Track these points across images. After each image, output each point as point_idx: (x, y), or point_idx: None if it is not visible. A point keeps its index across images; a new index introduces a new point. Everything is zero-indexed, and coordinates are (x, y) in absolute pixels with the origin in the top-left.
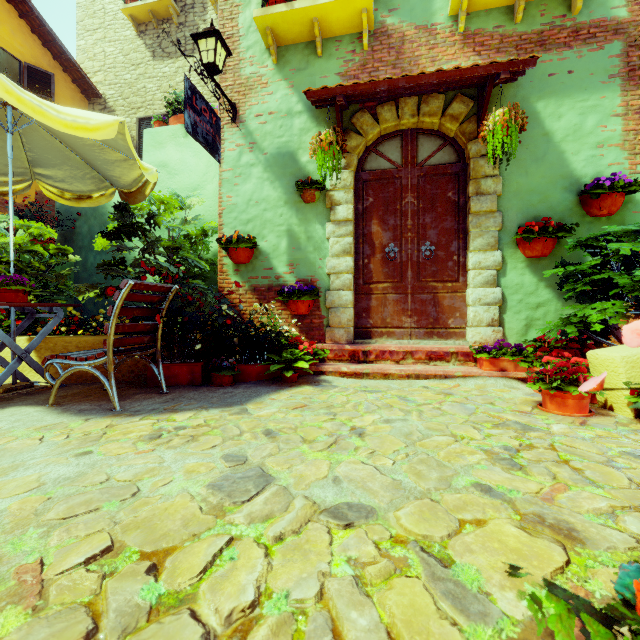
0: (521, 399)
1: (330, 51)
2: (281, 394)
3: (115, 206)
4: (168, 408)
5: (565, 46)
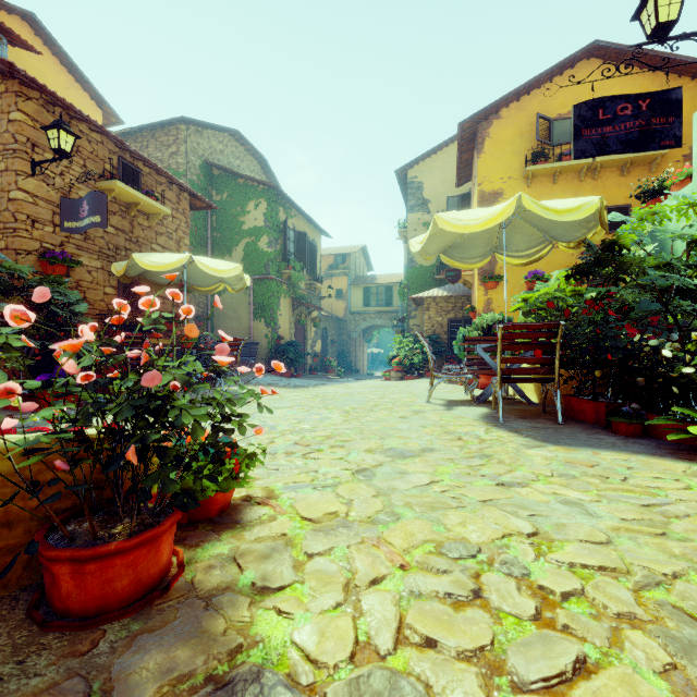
0: None
1: None
2: (623, 455)
3: (584, 245)
4: (518, 429)
5: None
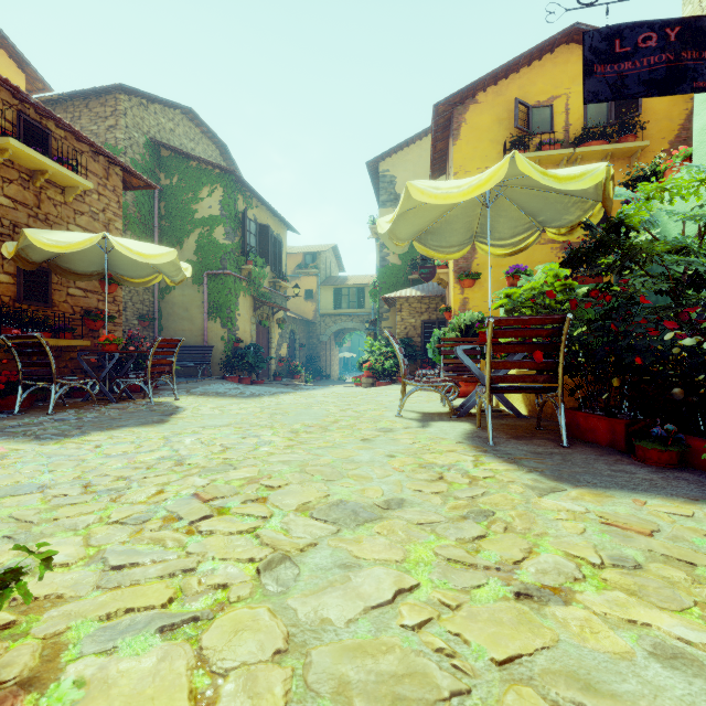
0: None
1: None
2: (681, 505)
3: (582, 227)
4: (516, 457)
5: None
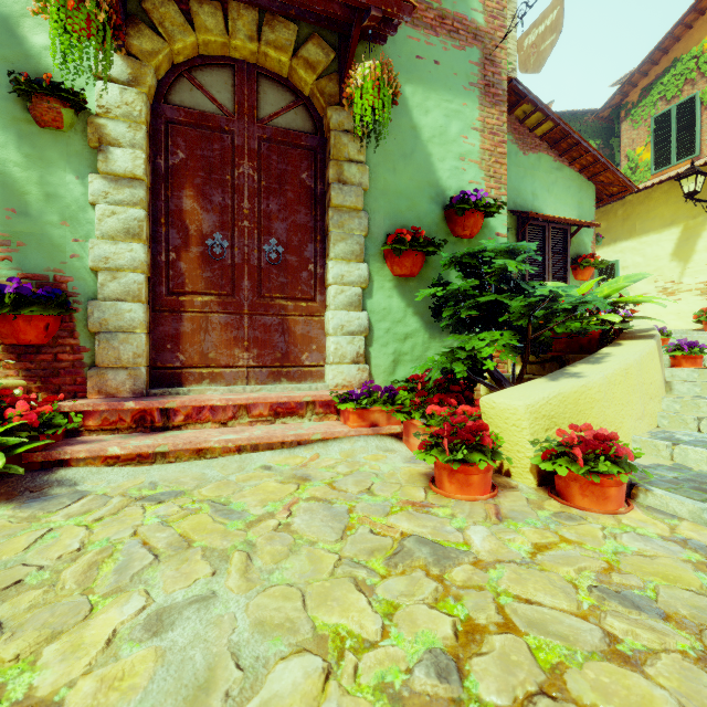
0: (405, 473)
1: None
2: None
3: None
4: None
5: (432, 30)
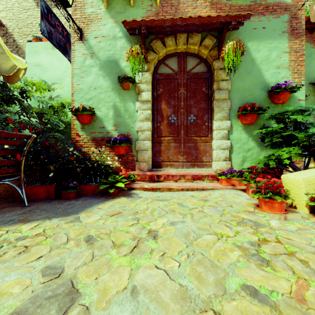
0: (246, 202)
1: (138, 4)
2: (105, 204)
3: None
4: (22, 219)
5: (261, 14)
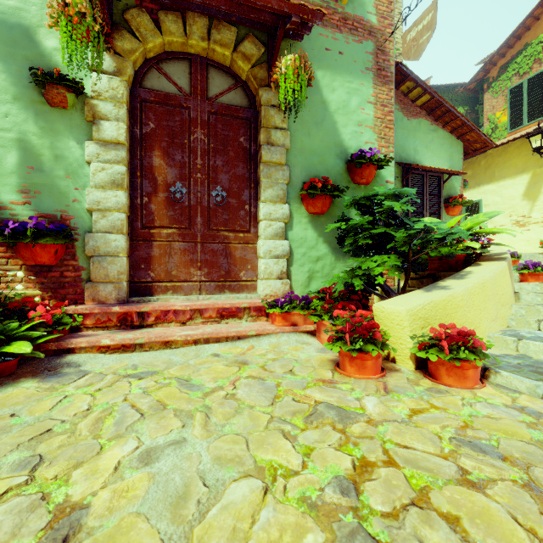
0: (317, 359)
1: None
2: None
3: None
4: None
5: (337, 28)
